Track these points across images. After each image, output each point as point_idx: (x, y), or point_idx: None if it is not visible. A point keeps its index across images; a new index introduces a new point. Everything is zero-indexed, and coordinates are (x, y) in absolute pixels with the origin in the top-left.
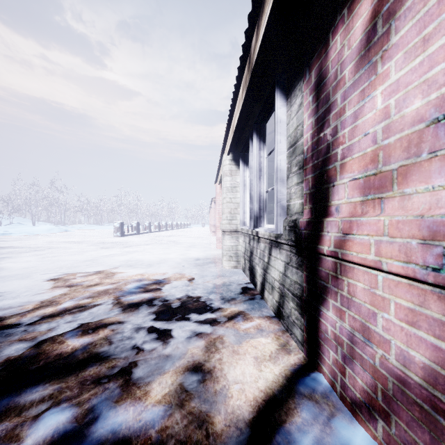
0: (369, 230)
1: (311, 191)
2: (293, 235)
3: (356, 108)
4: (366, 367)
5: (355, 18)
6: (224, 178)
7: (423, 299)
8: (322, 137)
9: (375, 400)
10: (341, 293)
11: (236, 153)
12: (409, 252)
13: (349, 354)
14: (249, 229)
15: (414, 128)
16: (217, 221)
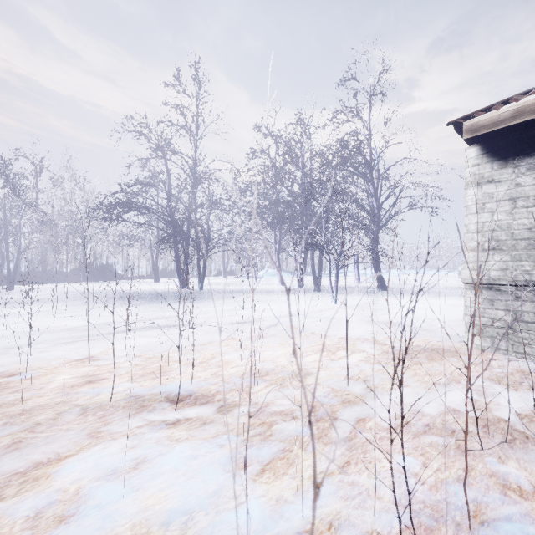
0: None
1: None
2: None
3: None
4: None
5: None
6: None
7: None
8: None
9: None
10: None
11: None
12: None
13: None
14: None
15: None
16: None
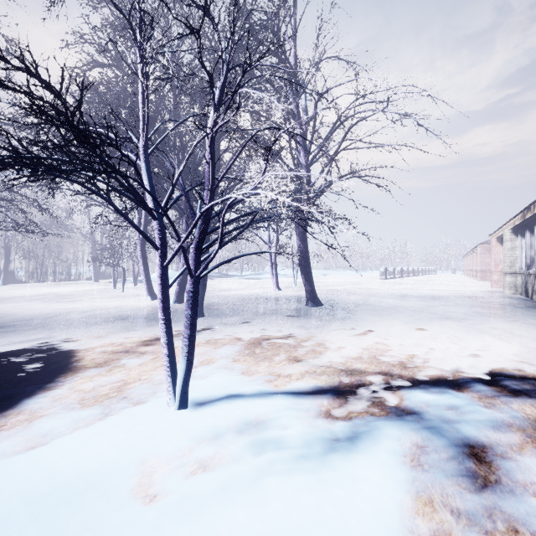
0: None
1: None
2: None
3: None
4: None
5: None
6: (506, 243)
7: None
8: None
9: None
10: None
11: (514, 228)
12: None
13: None
14: (525, 271)
15: None
16: (493, 267)
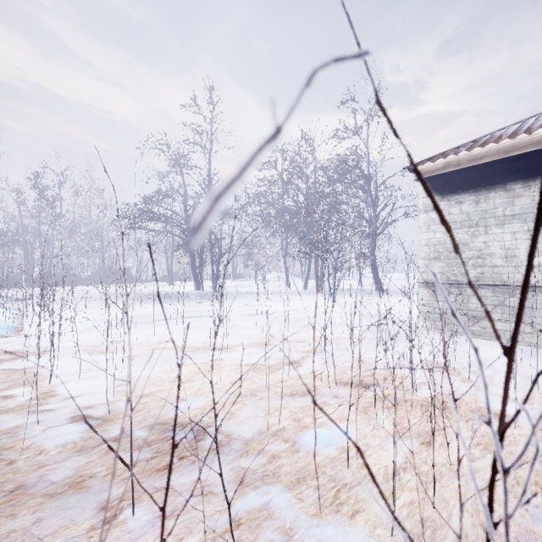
0: None
1: None
2: None
3: None
4: None
5: None
6: None
7: None
8: None
9: None
10: None
11: None
12: None
13: None
14: None
15: None
16: None
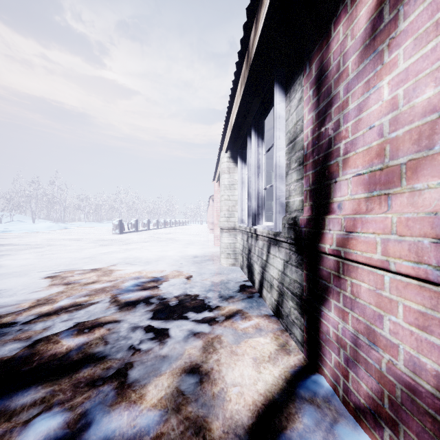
0: (375, 228)
1: (311, 188)
2: (292, 233)
3: (360, 101)
4: (371, 372)
5: (359, 6)
6: (222, 175)
7: (435, 302)
8: (324, 132)
9: (381, 407)
10: (343, 294)
11: (234, 150)
12: (421, 251)
13: (352, 358)
14: (248, 227)
15: (425, 119)
16: (215, 218)
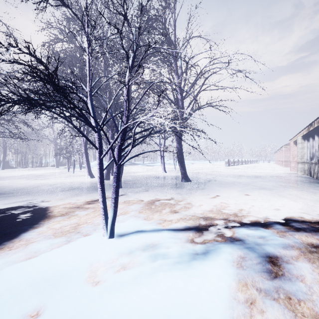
0: None
1: None
2: (318, 161)
3: None
4: None
5: None
6: (298, 144)
7: None
8: None
9: None
10: None
11: (303, 136)
12: None
13: None
14: (309, 161)
15: None
16: (291, 159)
